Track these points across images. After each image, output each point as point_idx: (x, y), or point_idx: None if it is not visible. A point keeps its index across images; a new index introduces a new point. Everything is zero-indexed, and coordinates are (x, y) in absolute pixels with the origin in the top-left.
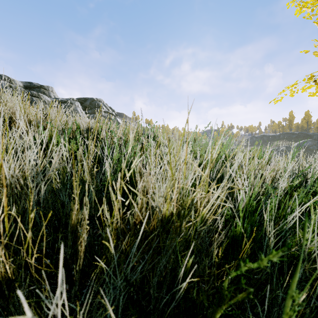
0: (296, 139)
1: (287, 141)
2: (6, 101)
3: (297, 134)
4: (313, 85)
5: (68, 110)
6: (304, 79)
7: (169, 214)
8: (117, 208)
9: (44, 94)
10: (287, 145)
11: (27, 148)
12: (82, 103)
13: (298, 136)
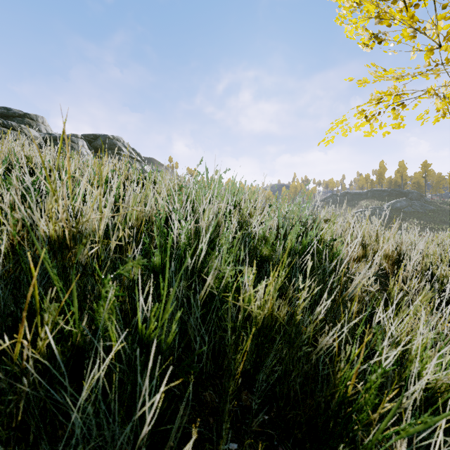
0: (388, 198)
1: (377, 200)
2: None
3: (389, 192)
4: (366, 123)
5: None
6: (355, 114)
7: (60, 240)
8: None
9: (31, 127)
10: (377, 206)
11: None
12: (91, 141)
13: (390, 194)
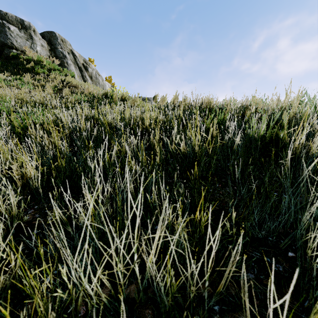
0: None
1: None
2: (186, 99)
3: None
4: None
5: None
6: None
7: (285, 108)
8: (269, 107)
9: None
10: None
11: (226, 105)
12: None
13: None
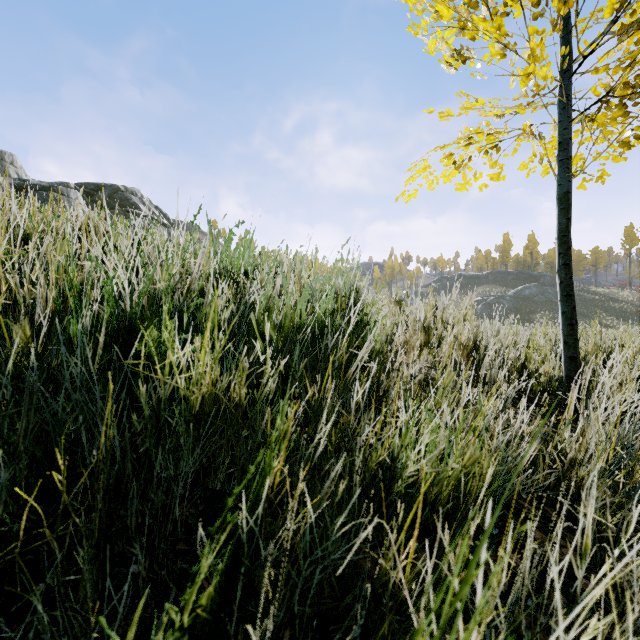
0: (514, 283)
1: (500, 286)
2: None
3: (516, 275)
4: (457, 172)
5: (52, 207)
6: (442, 159)
7: None
8: None
9: None
10: (499, 293)
11: None
12: (91, 194)
13: (516, 278)
